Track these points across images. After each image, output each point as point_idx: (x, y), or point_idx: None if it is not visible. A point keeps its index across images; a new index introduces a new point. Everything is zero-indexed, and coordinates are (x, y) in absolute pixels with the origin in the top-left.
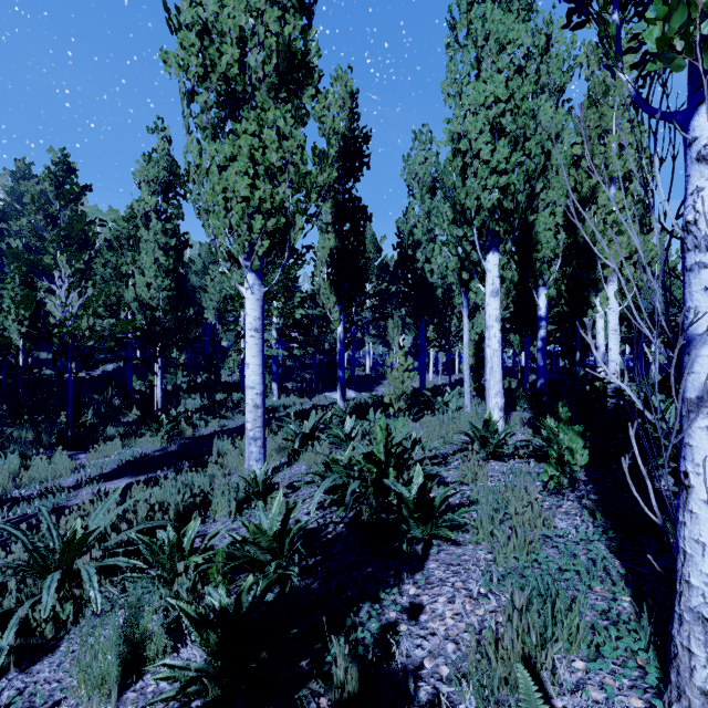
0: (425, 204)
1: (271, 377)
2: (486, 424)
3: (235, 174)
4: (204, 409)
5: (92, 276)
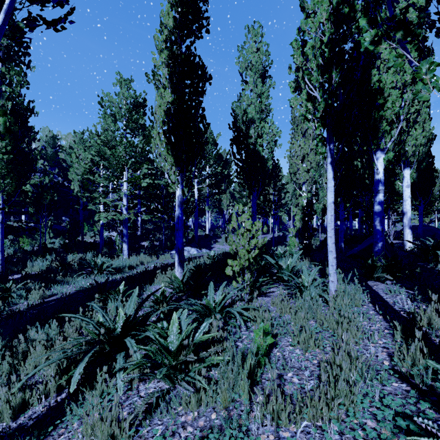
0: (257, 87)
1: (122, 239)
2: None
3: None
4: (42, 274)
5: None
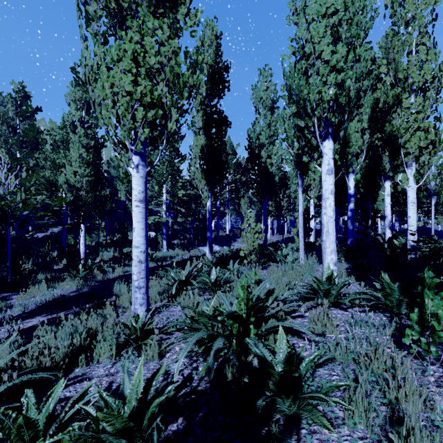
0: (267, 118)
1: (162, 237)
2: (329, 278)
3: (120, 72)
4: (114, 259)
5: (27, 163)
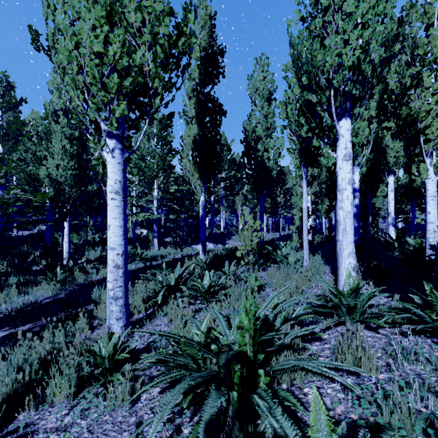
0: (264, 109)
1: (153, 235)
2: (355, 291)
3: (87, 28)
4: (100, 259)
5: None
